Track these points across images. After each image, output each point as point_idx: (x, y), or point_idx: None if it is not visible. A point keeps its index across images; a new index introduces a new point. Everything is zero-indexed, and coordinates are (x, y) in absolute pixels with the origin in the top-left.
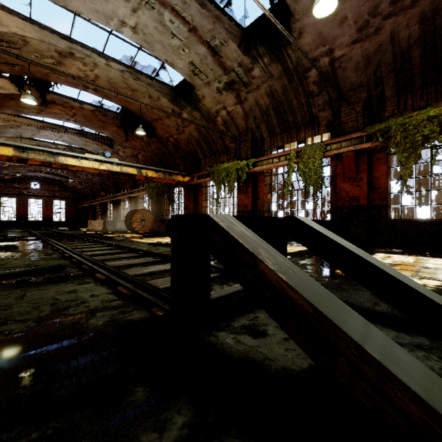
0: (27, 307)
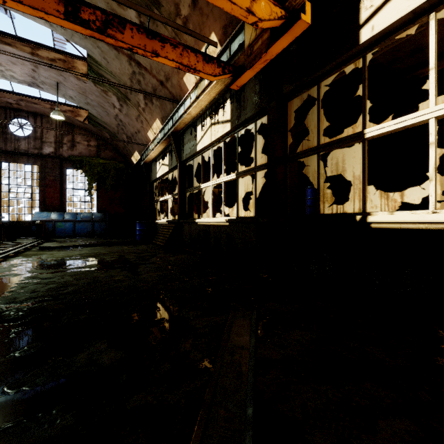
0: (66, 244)
